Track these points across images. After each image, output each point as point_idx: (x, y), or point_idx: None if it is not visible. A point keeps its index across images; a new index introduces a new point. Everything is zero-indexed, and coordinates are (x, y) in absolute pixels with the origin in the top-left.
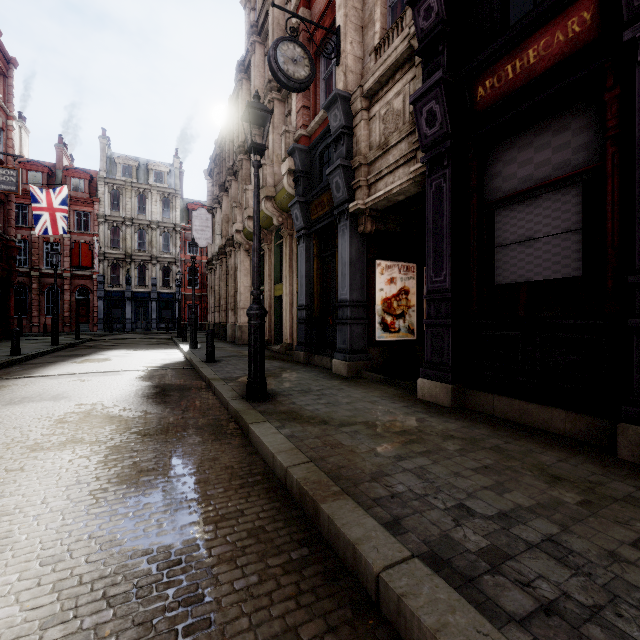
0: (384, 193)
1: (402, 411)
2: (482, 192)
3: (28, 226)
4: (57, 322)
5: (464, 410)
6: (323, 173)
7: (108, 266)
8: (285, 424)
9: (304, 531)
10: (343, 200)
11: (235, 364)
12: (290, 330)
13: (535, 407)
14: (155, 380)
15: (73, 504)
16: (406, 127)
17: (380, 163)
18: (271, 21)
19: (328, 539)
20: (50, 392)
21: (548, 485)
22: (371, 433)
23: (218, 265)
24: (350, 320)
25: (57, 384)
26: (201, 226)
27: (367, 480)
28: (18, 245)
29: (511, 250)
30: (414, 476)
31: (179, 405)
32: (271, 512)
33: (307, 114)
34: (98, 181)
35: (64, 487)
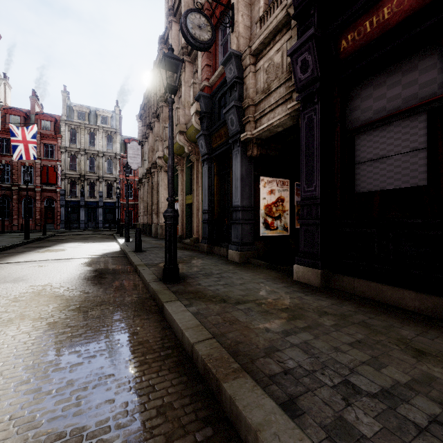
0: (267, 126)
1: (283, 291)
2: (344, 122)
3: (10, 154)
4: (28, 222)
5: (331, 289)
6: (221, 113)
7: (68, 183)
8: (192, 302)
9: (208, 407)
10: (236, 132)
11: (156, 253)
12: (197, 228)
13: (389, 288)
14: (96, 265)
15: (4, 381)
16: (284, 75)
17: (264, 104)
18: (183, 4)
19: (230, 417)
20: (13, 275)
21: (416, 359)
22: (261, 310)
23: (146, 182)
24: (241, 221)
25: (20, 269)
26: (133, 154)
27: (262, 356)
28: (3, 168)
29: (368, 166)
30: (301, 351)
31: (111, 286)
32: (179, 387)
33: (209, 70)
34: (60, 123)
35: (0, 363)
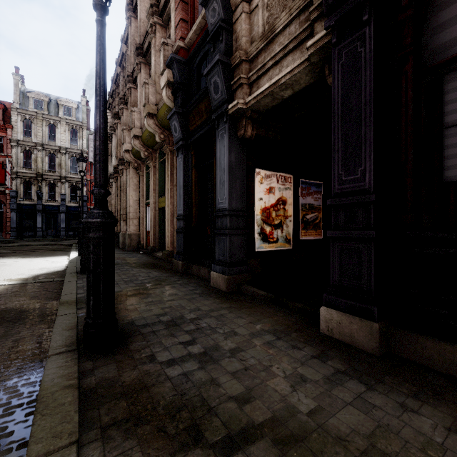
0: (269, 86)
1: (317, 373)
2: (420, 53)
3: None
4: None
5: (401, 363)
6: (201, 84)
7: (20, 183)
8: (111, 452)
9: None
10: (222, 101)
11: None
12: (171, 238)
13: None
14: None
15: None
16: (298, 1)
17: (263, 56)
18: None
19: None
20: None
21: None
22: None
23: (114, 183)
24: (229, 230)
25: None
26: None
27: None
28: None
29: None
30: None
31: None
32: None
33: (185, 27)
34: (11, 111)
35: None
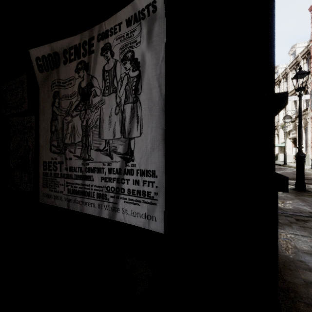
0: None
1: None
2: None
3: None
4: None
5: None
6: None
7: None
8: None
9: None
10: None
11: None
12: None
13: None
14: None
15: None
16: None
17: None
18: None
19: None
20: None
21: None
22: None
23: None
24: None
25: None
26: None
27: None
28: None
29: None
30: None
31: None
32: None
33: None
34: None
35: None
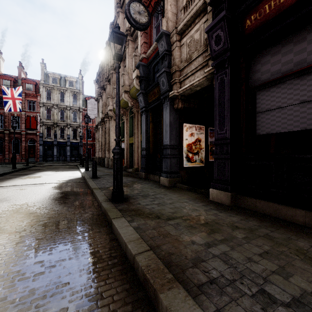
0: (189, 85)
1: (202, 208)
2: (248, 82)
3: (3, 108)
4: (15, 157)
5: (238, 207)
6: (155, 77)
7: (45, 128)
8: (134, 218)
9: None
10: (166, 90)
11: (107, 179)
12: (137, 161)
13: (284, 207)
14: (62, 189)
15: None
16: (202, 48)
17: (186, 69)
18: None
19: None
20: None
21: None
22: (187, 225)
23: (100, 128)
24: (170, 155)
25: (6, 191)
26: (92, 108)
27: (190, 266)
28: None
29: (266, 114)
30: (221, 261)
31: (73, 205)
32: (122, 294)
33: (146, 46)
34: (39, 85)
35: None
